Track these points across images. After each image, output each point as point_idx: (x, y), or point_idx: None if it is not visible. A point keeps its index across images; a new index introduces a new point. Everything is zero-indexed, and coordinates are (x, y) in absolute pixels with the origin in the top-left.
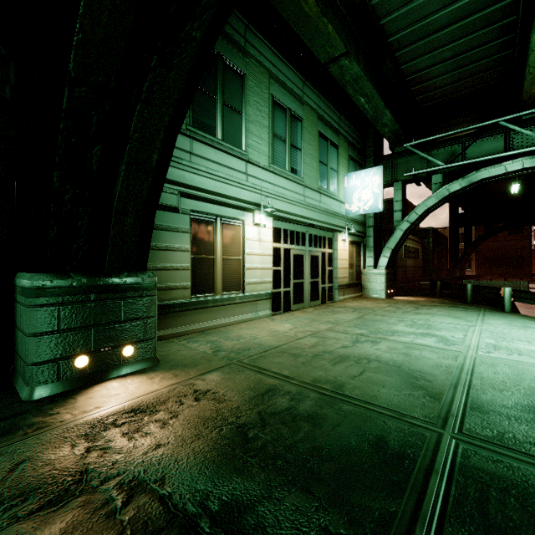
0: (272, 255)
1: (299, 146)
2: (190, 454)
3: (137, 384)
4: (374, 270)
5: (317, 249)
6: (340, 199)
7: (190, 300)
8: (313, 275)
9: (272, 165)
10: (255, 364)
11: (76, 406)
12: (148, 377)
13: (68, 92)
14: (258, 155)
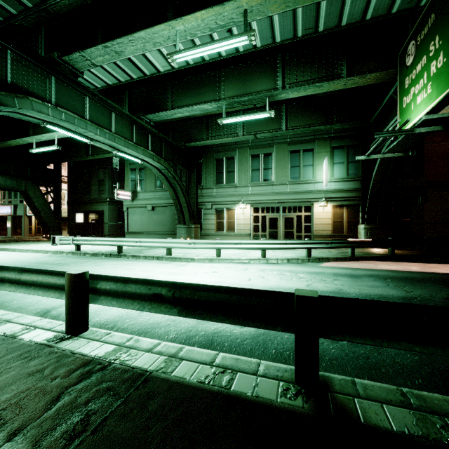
0: (250, 219)
1: (270, 167)
2: None
3: None
4: (360, 225)
5: (291, 214)
6: (315, 181)
7: (215, 233)
8: (288, 228)
9: (250, 183)
10: None
11: None
12: None
13: (173, 201)
14: (243, 182)
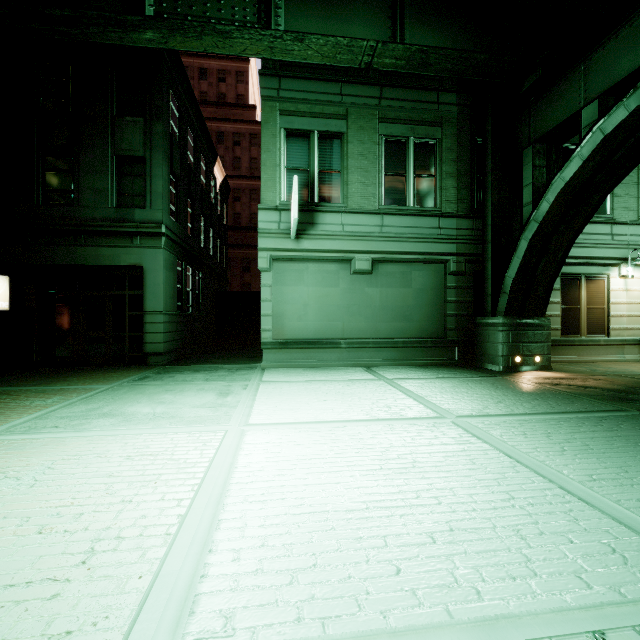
0: None
1: None
2: (605, 387)
3: (550, 373)
4: None
5: None
6: None
7: (560, 338)
8: None
9: None
10: (631, 377)
11: (527, 374)
12: (553, 372)
13: (530, 240)
14: (624, 213)
